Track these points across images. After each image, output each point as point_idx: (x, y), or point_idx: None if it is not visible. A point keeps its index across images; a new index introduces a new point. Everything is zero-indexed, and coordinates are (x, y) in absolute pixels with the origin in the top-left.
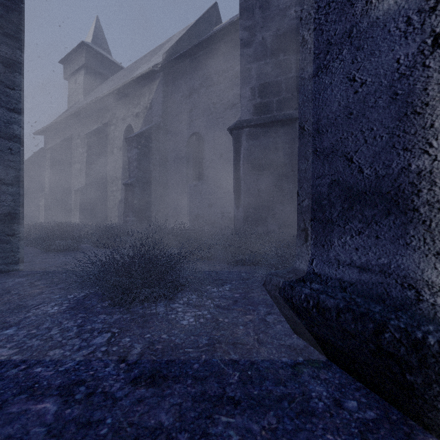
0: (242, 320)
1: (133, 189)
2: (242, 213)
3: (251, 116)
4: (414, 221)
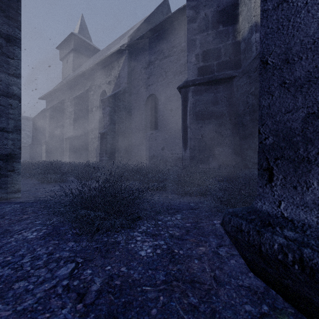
0: (196, 253)
1: (106, 136)
2: (188, 154)
3: (196, 77)
4: None
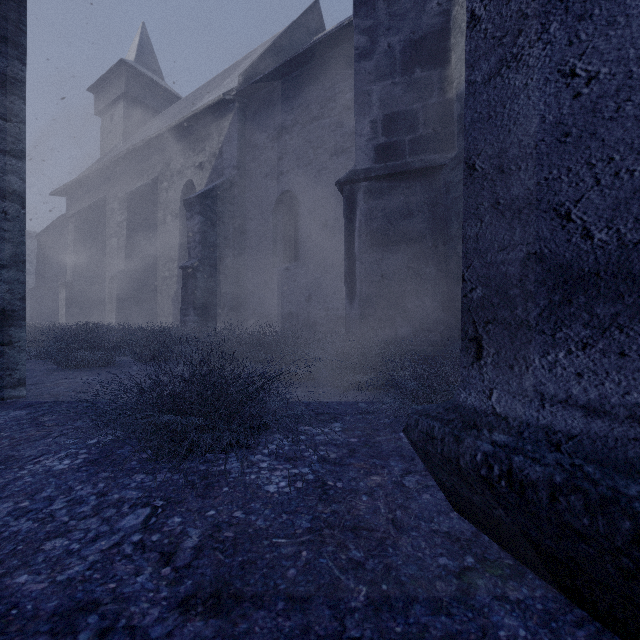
0: (365, 485)
1: (195, 275)
2: (357, 310)
3: (372, 164)
4: None
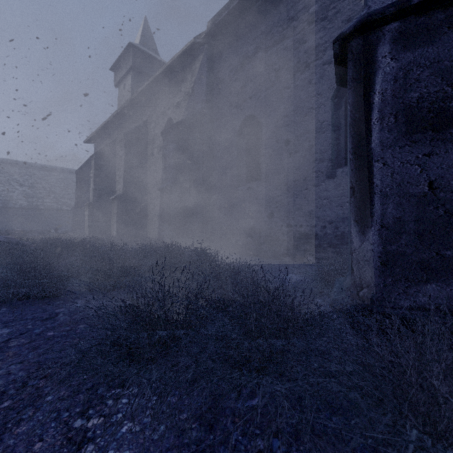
0: None
1: (169, 195)
2: (376, 244)
3: None
4: None
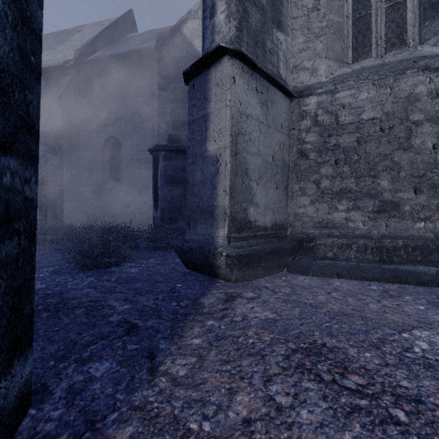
0: (162, 268)
1: (41, 187)
2: (159, 214)
3: (167, 143)
4: (214, 219)
